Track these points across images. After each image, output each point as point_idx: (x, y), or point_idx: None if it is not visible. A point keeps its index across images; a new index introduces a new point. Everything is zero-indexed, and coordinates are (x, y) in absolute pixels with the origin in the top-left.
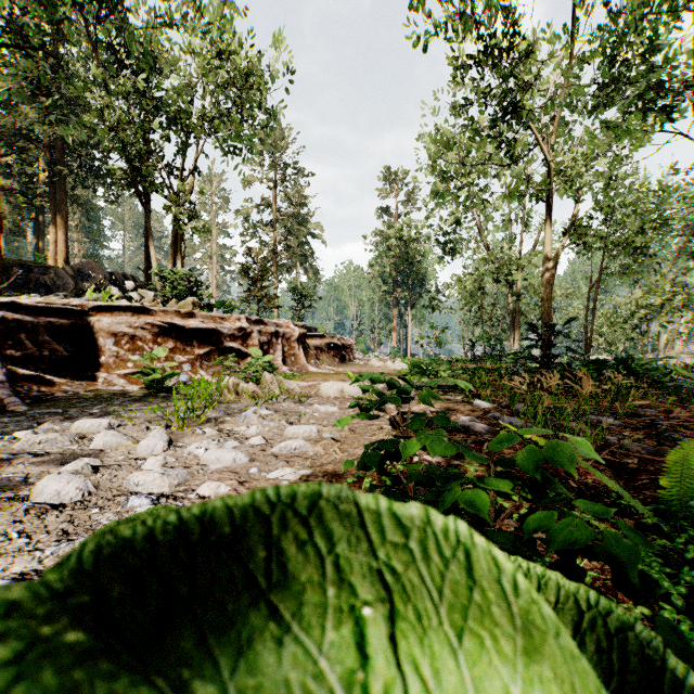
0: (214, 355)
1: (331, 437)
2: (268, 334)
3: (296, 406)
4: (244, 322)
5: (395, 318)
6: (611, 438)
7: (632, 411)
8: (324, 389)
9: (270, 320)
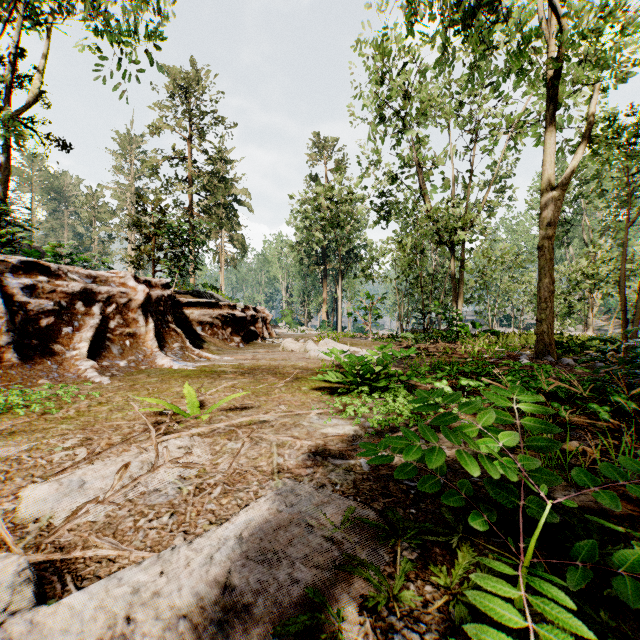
0: None
1: None
2: (60, 295)
3: None
4: None
5: (325, 290)
6: None
7: None
8: None
9: (76, 268)
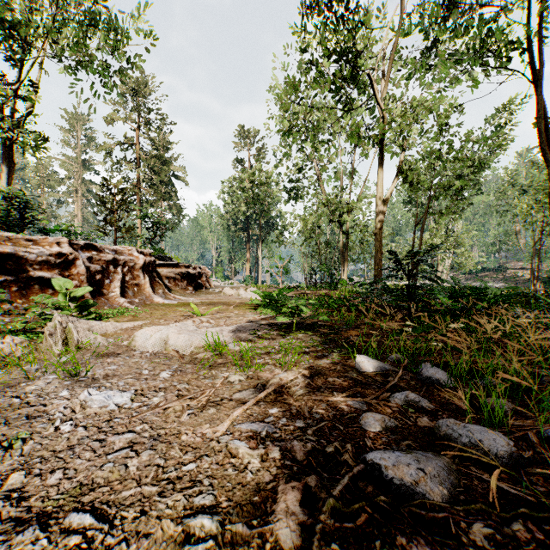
0: (10, 287)
1: None
2: (102, 262)
3: (60, 387)
4: (65, 247)
5: (248, 251)
6: None
7: None
8: (140, 340)
9: (107, 246)
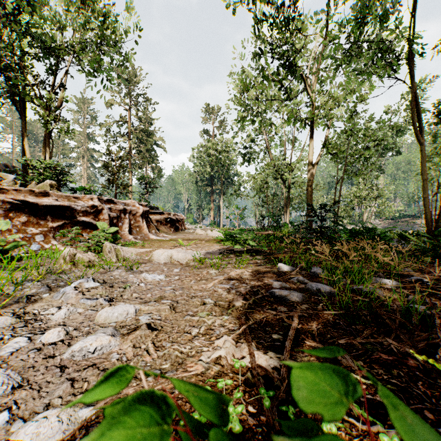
0: (67, 227)
1: (146, 324)
2: (117, 211)
3: (127, 274)
4: (96, 201)
5: (212, 201)
6: (419, 307)
7: (408, 274)
8: (156, 256)
9: (119, 200)
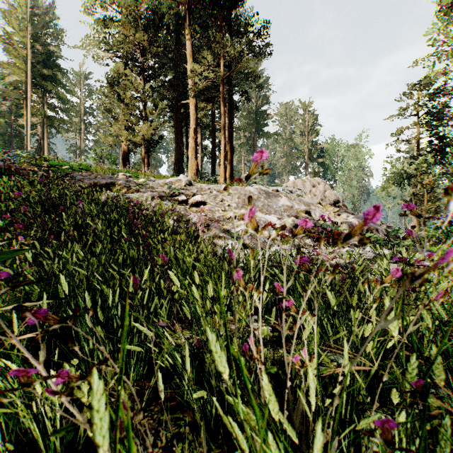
0: None
1: None
2: None
3: None
4: None
5: None
6: None
7: None
8: None
9: None
